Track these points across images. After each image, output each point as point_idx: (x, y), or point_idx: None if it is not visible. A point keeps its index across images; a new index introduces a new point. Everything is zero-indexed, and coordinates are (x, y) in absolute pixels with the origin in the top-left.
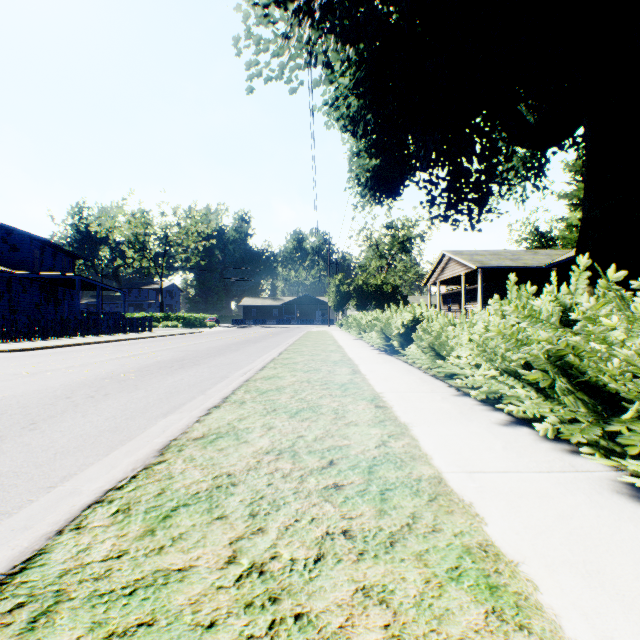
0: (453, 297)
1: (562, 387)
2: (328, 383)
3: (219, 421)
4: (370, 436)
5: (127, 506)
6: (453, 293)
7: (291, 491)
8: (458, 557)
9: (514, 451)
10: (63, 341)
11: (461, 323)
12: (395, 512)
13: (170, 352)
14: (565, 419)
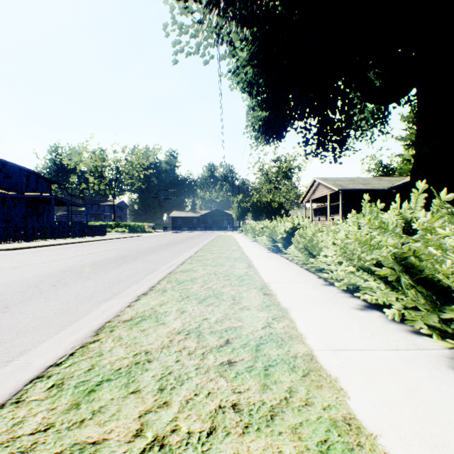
0: (321, 211)
1: (405, 282)
2: (229, 275)
3: (145, 306)
4: (258, 319)
5: (61, 381)
6: (321, 208)
7: (194, 367)
8: (326, 430)
9: (369, 331)
10: (41, 242)
11: (327, 230)
12: (275, 387)
13: (117, 251)
14: (407, 306)
